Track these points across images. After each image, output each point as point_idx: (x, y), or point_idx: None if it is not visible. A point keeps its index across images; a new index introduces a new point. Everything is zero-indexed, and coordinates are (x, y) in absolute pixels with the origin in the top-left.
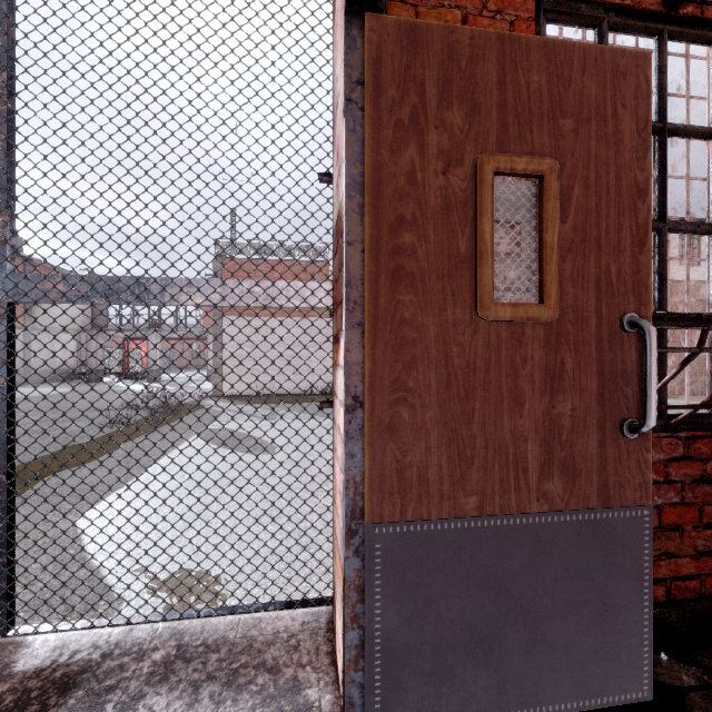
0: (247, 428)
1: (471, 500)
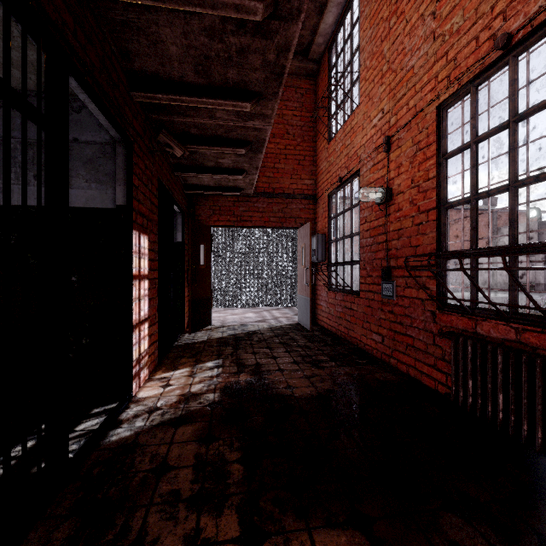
0: None
1: (301, 293)
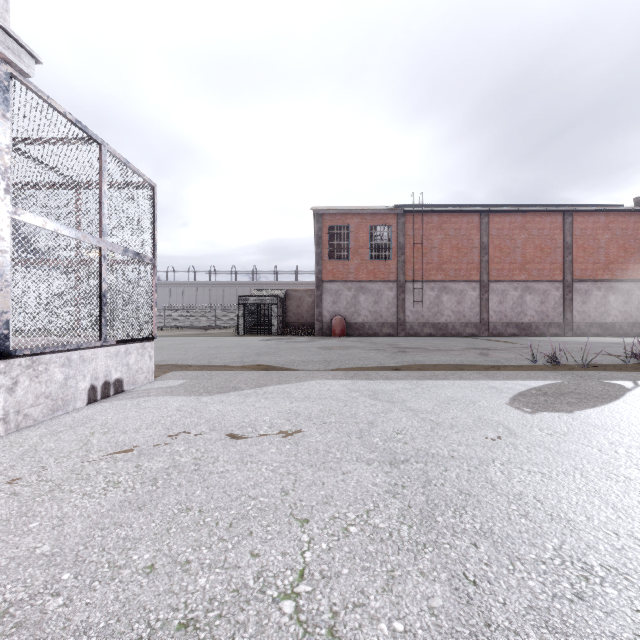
0: None
1: None
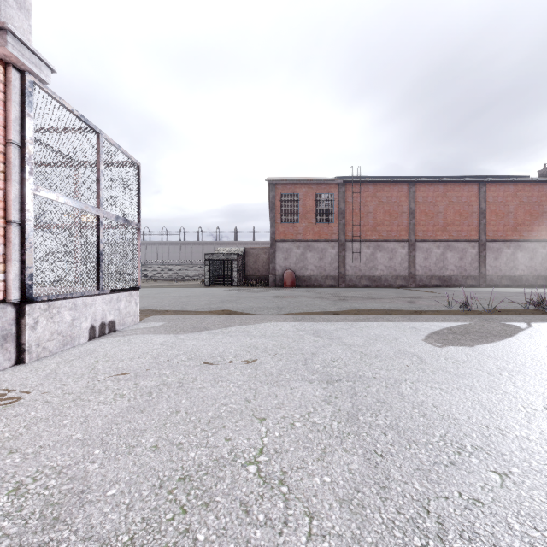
0: (544, 333)
1: None
